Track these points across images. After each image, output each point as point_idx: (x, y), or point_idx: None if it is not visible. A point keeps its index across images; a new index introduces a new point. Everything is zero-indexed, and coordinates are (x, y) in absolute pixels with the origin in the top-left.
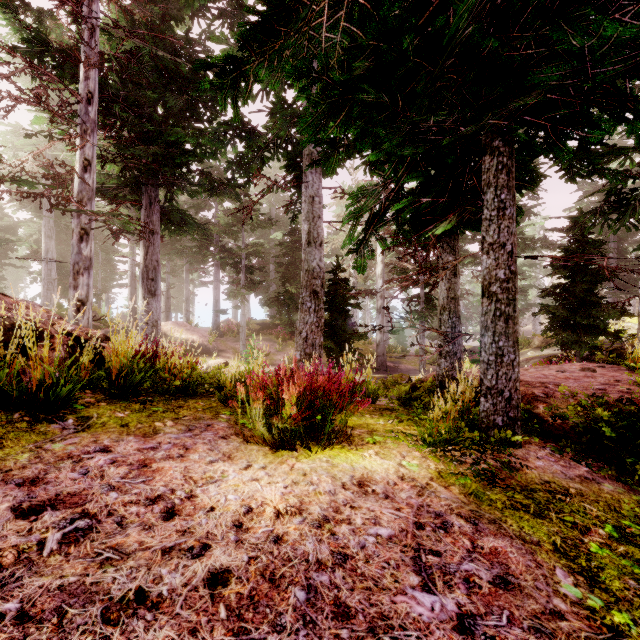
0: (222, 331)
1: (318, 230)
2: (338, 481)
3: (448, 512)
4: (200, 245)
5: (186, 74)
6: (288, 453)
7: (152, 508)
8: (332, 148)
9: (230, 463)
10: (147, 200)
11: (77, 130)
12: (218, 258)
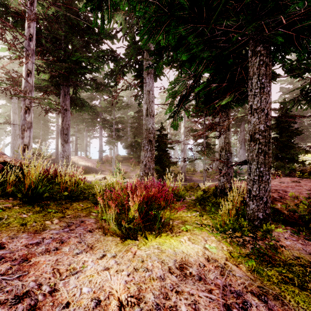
0: (103, 161)
1: (152, 108)
2: (166, 266)
3: (244, 291)
4: (92, 117)
5: (83, 28)
6: (132, 242)
7: (15, 308)
8: (160, 57)
9: (91, 254)
10: (63, 93)
11: (24, 54)
12: (101, 124)
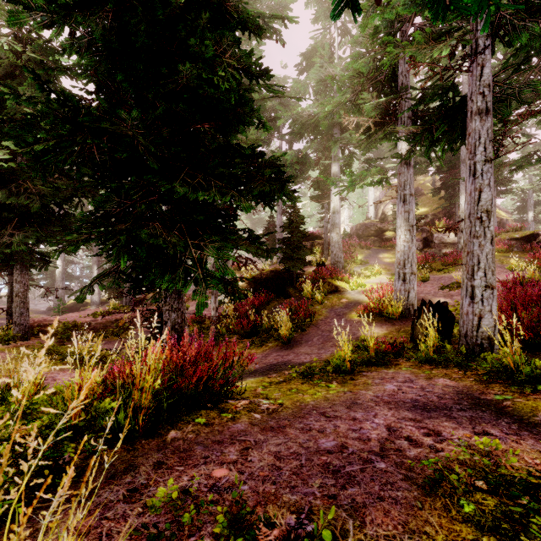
0: None
1: None
2: None
3: None
4: None
5: None
6: None
7: None
8: None
9: None
10: None
11: None
12: None
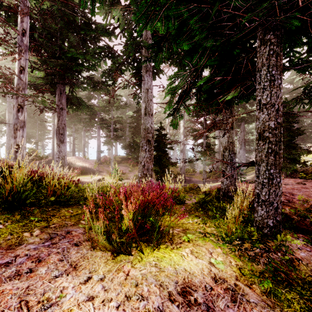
0: (101, 161)
1: (150, 107)
2: (165, 291)
3: None
4: (90, 117)
5: (80, 24)
6: (125, 258)
7: None
8: (158, 50)
9: (73, 276)
10: (59, 91)
11: (16, 50)
12: (99, 124)
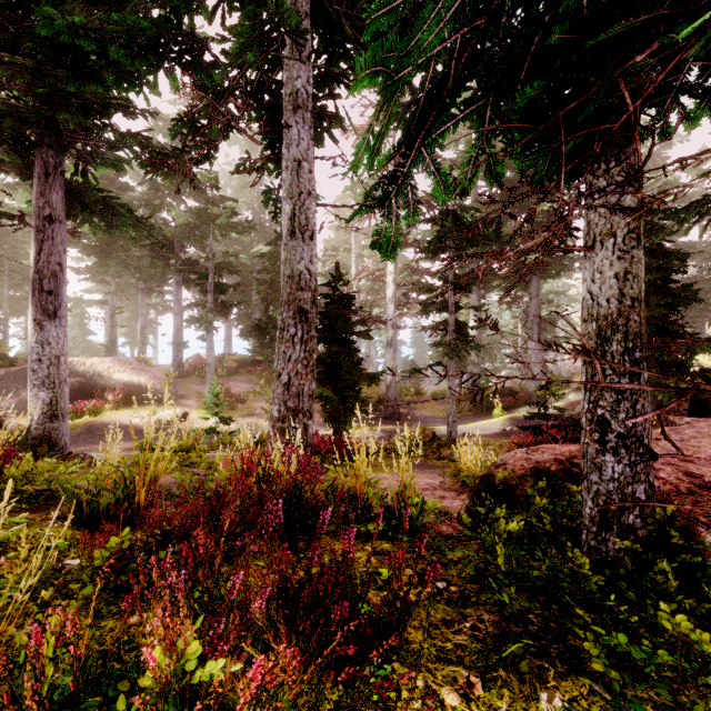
0: (185, 370)
1: (307, 214)
2: None
3: None
4: (155, 256)
5: None
6: None
7: None
8: None
9: None
10: (41, 168)
11: None
12: (174, 271)
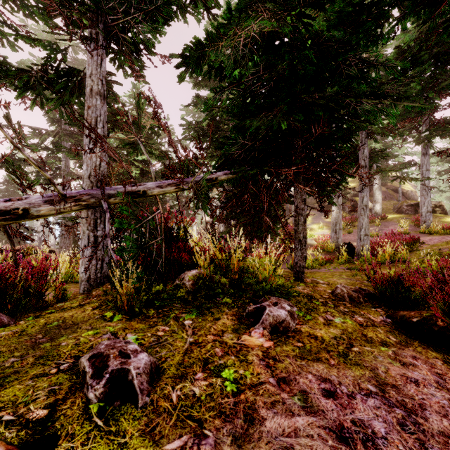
0: None
1: None
2: None
3: None
4: None
5: None
6: None
7: None
8: None
9: None
10: None
11: None
12: None
